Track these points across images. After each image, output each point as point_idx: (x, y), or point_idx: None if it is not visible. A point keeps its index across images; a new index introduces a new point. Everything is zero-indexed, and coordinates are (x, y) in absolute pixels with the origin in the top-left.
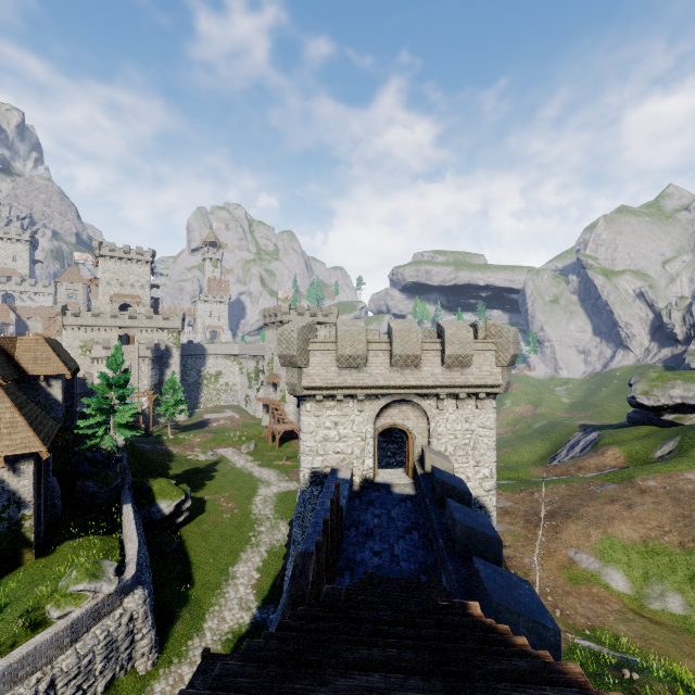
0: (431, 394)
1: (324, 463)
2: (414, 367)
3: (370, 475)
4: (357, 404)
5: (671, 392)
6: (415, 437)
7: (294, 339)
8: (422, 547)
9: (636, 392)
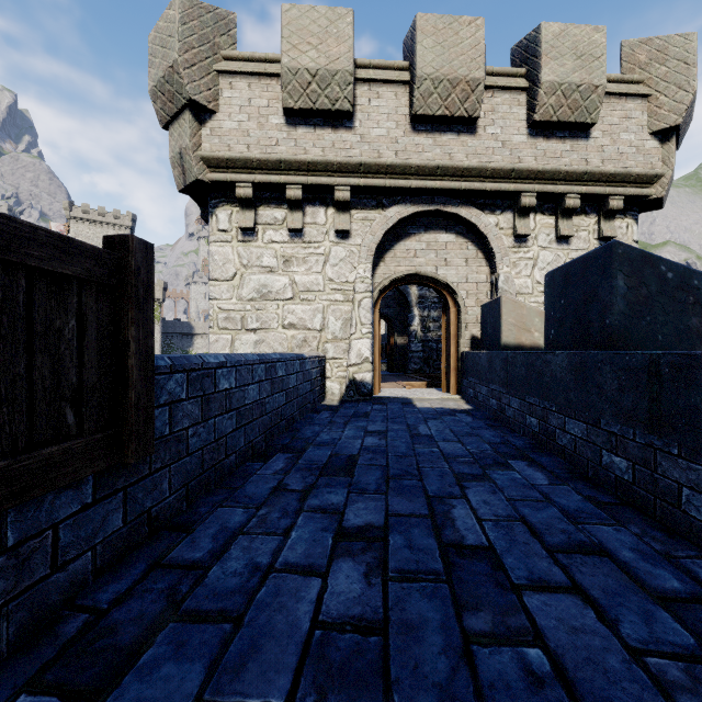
0: (500, 204)
1: (259, 348)
2: (464, 126)
3: (364, 375)
4: (335, 215)
5: None
6: (463, 300)
7: (173, 20)
8: (599, 514)
9: None
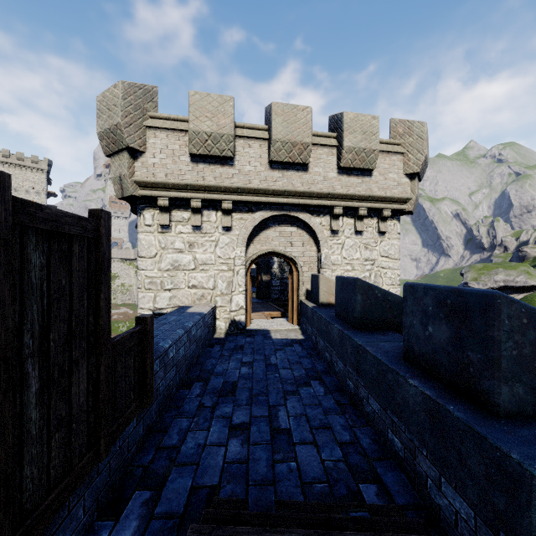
0: (323, 211)
1: (172, 301)
2: (301, 166)
3: (241, 317)
4: (222, 217)
5: (496, 277)
6: (301, 268)
7: (118, 97)
8: (338, 409)
9: (468, 279)
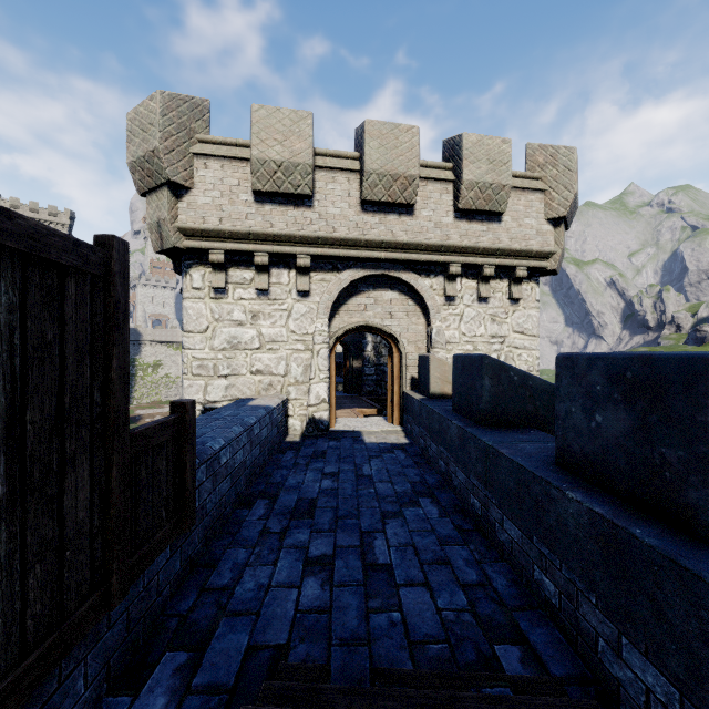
0: (434, 269)
1: (229, 392)
2: (404, 209)
3: (322, 413)
4: (297, 277)
5: None
6: (404, 347)
7: (155, 112)
8: (459, 538)
9: None
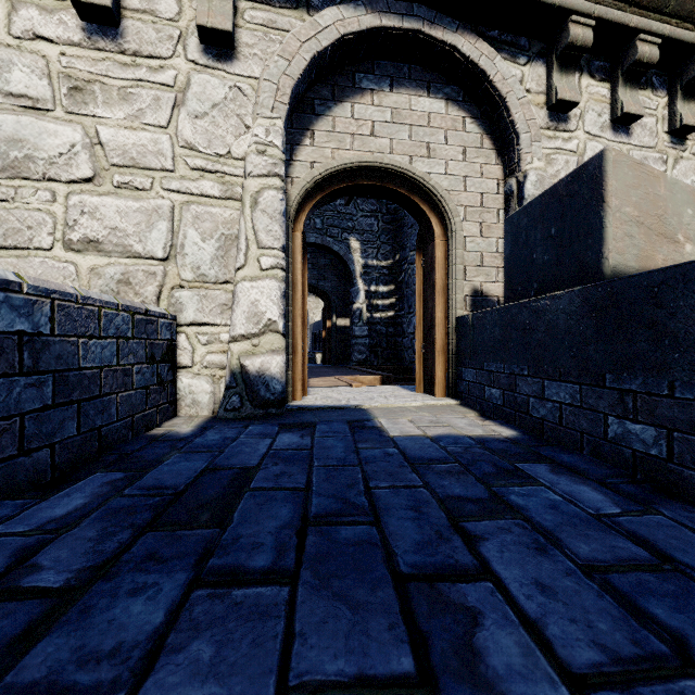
0: (526, 45)
1: None
2: None
3: (266, 360)
4: None
5: None
6: (460, 220)
7: None
8: None
9: None
